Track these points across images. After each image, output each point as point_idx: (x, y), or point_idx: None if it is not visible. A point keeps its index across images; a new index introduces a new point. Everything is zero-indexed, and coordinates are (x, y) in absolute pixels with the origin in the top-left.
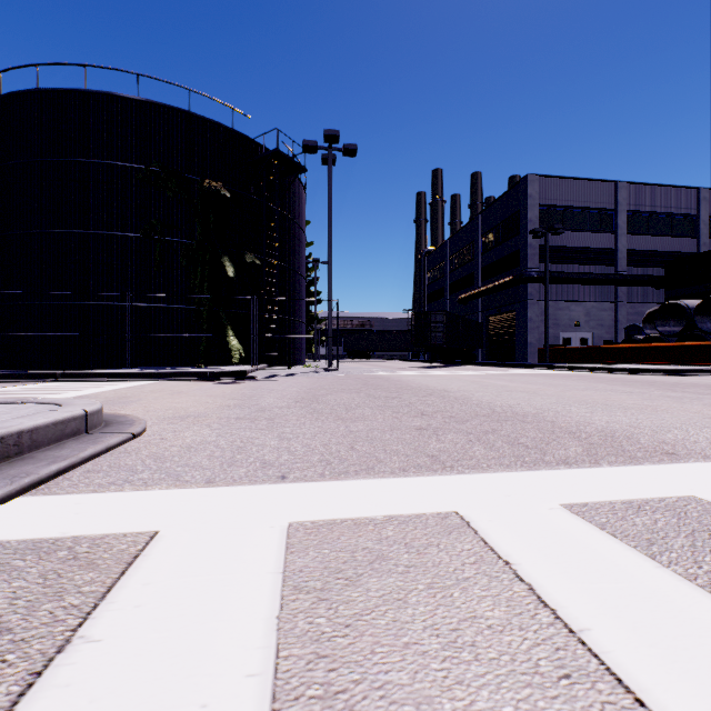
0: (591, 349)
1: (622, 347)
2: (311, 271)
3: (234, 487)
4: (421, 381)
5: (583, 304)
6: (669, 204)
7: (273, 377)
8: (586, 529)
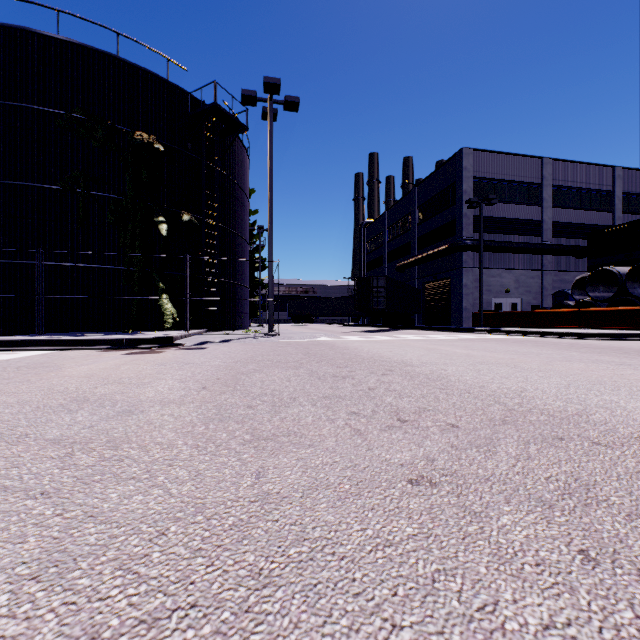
0: (525, 314)
1: (556, 311)
2: (256, 238)
3: None
4: (370, 349)
5: (513, 272)
6: (588, 181)
7: (204, 344)
8: None
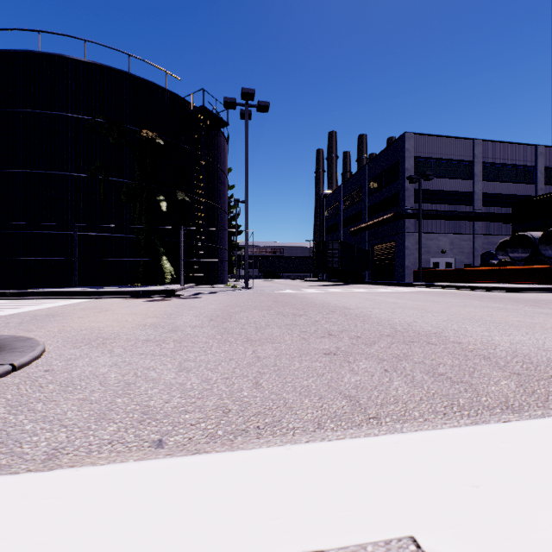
0: (456, 271)
1: (481, 269)
2: (233, 209)
3: (81, 469)
4: (323, 298)
5: (448, 236)
6: (514, 158)
7: (198, 294)
8: None
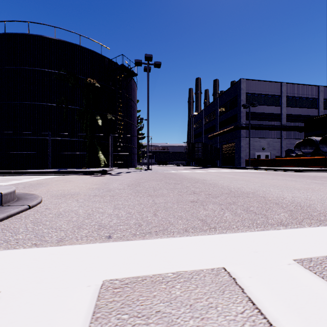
0: (270, 160)
1: (285, 159)
2: (139, 123)
3: (75, 245)
4: (192, 175)
5: (266, 139)
6: (305, 93)
7: (120, 173)
8: (323, 285)
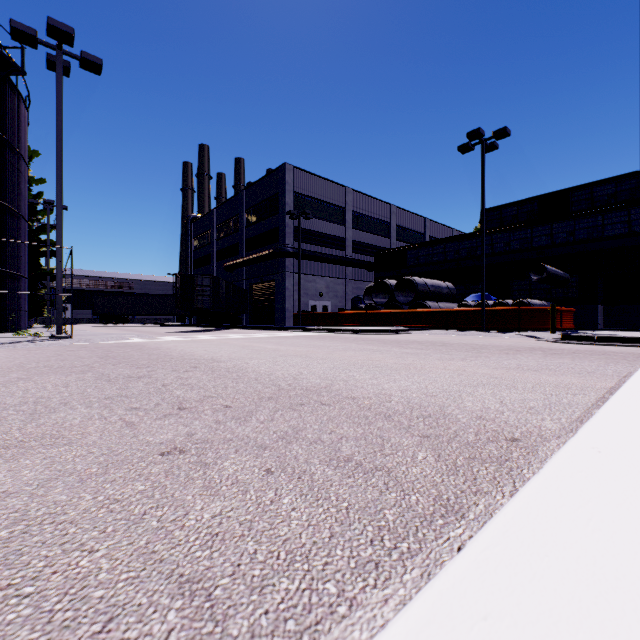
0: (332, 314)
1: (353, 313)
2: (42, 215)
3: None
4: (185, 348)
5: (325, 279)
6: (376, 212)
7: None
8: None
